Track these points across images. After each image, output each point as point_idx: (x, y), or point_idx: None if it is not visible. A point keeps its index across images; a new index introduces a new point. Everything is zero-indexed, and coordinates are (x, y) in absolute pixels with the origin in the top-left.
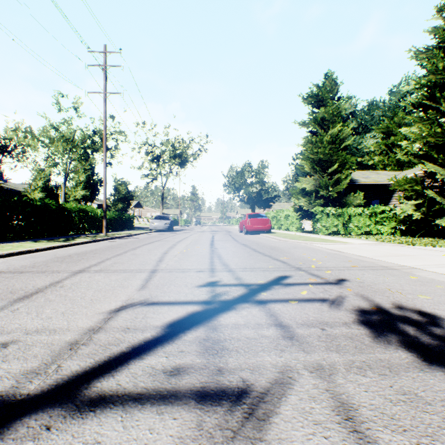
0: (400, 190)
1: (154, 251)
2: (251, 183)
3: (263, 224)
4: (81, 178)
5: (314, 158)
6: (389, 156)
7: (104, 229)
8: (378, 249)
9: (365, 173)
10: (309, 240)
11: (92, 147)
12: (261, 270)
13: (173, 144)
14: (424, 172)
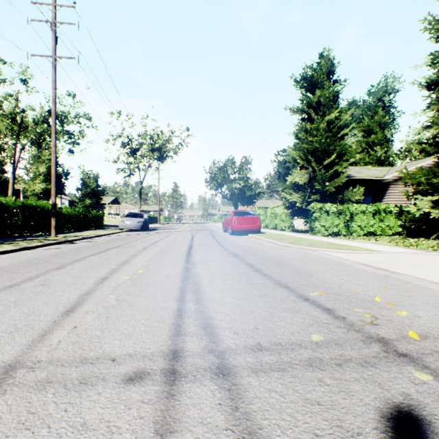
0: (410, 184)
1: (89, 272)
2: (234, 179)
3: (252, 224)
4: (41, 169)
5: (308, 148)
6: (370, 154)
7: (53, 229)
8: (437, 265)
9: (355, 168)
10: (317, 246)
11: (48, 131)
12: (302, 359)
13: (152, 137)
14: (437, 163)
